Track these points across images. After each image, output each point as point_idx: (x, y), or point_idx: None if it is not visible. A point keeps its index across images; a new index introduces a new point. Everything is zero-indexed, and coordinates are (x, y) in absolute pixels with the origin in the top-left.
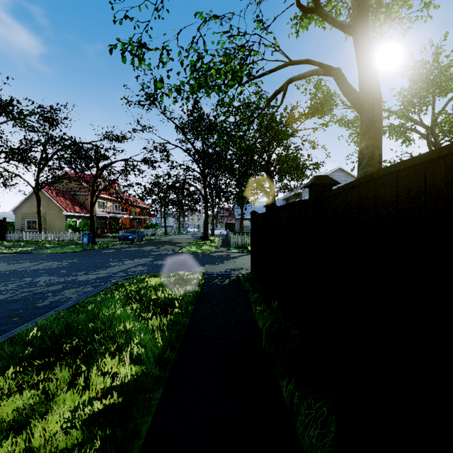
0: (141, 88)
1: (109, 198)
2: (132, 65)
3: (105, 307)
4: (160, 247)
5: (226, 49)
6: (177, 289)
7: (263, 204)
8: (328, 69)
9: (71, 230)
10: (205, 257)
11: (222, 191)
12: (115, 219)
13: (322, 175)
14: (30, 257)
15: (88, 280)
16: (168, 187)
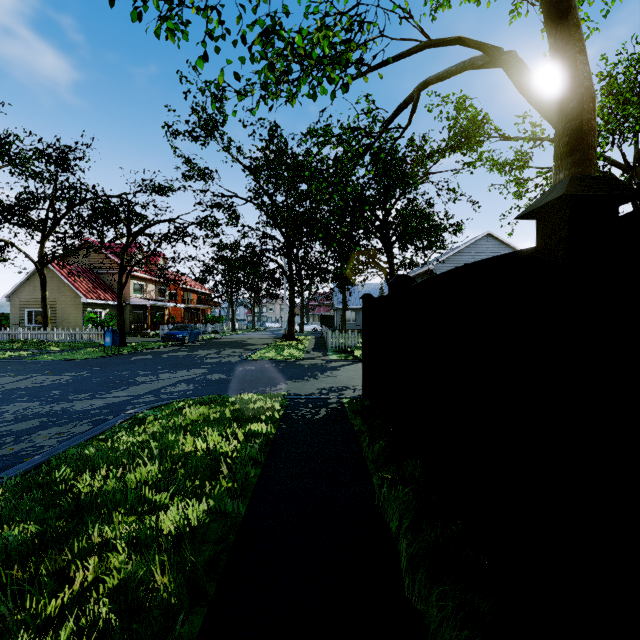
0: (193, 111)
1: (150, 279)
2: (156, 35)
3: (87, 474)
4: (221, 351)
5: (320, 20)
6: (234, 431)
7: (375, 288)
8: (494, 52)
9: (92, 325)
10: (288, 368)
11: (315, 268)
12: (160, 310)
13: (586, 176)
14: (16, 368)
15: (88, 410)
16: (235, 261)
